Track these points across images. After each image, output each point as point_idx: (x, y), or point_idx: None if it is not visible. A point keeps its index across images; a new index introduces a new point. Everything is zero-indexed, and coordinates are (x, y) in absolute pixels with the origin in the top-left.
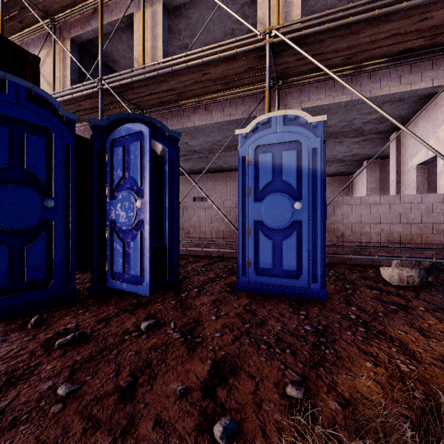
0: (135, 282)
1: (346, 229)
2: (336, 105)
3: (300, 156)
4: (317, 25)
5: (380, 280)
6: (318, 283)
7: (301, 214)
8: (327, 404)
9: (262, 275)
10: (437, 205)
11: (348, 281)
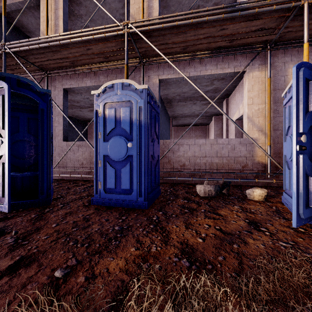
0: (0, 202)
1: (186, 161)
2: (181, 79)
3: (132, 111)
4: (158, 24)
5: (196, 193)
6: (143, 197)
7: (132, 150)
8: (77, 279)
9: (109, 193)
10: (237, 146)
11: (175, 195)
